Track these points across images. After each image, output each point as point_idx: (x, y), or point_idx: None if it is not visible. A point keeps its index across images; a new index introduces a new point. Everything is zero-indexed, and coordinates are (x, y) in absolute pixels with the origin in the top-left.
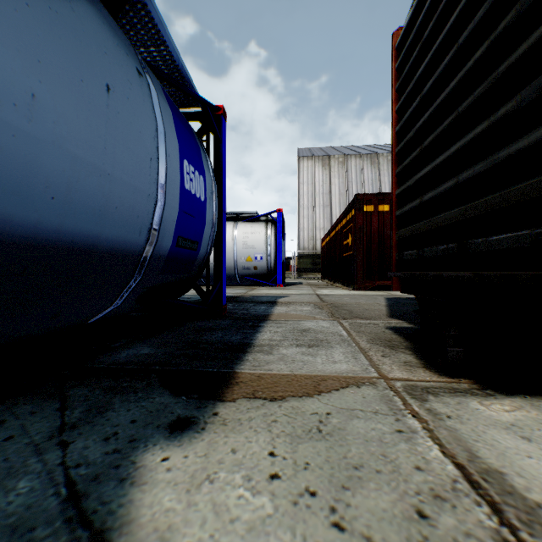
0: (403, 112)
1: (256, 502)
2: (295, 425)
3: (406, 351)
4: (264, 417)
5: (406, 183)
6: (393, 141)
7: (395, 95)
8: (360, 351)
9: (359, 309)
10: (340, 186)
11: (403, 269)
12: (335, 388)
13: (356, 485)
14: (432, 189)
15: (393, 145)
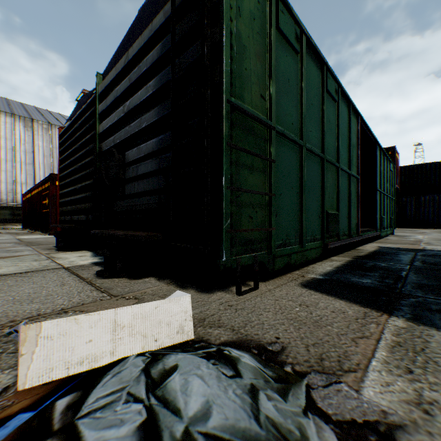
0: (63, 162)
1: (4, 263)
2: (11, 259)
3: (55, 249)
4: (1, 260)
5: (62, 191)
6: (59, 171)
7: (60, 153)
8: (37, 251)
9: (46, 242)
10: (44, 149)
11: (64, 223)
12: (24, 256)
13: (26, 260)
14: (68, 197)
15: (59, 173)
